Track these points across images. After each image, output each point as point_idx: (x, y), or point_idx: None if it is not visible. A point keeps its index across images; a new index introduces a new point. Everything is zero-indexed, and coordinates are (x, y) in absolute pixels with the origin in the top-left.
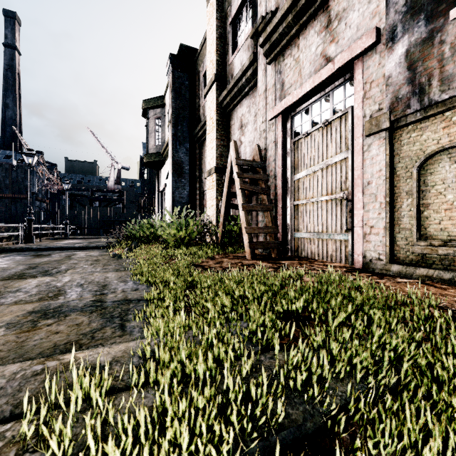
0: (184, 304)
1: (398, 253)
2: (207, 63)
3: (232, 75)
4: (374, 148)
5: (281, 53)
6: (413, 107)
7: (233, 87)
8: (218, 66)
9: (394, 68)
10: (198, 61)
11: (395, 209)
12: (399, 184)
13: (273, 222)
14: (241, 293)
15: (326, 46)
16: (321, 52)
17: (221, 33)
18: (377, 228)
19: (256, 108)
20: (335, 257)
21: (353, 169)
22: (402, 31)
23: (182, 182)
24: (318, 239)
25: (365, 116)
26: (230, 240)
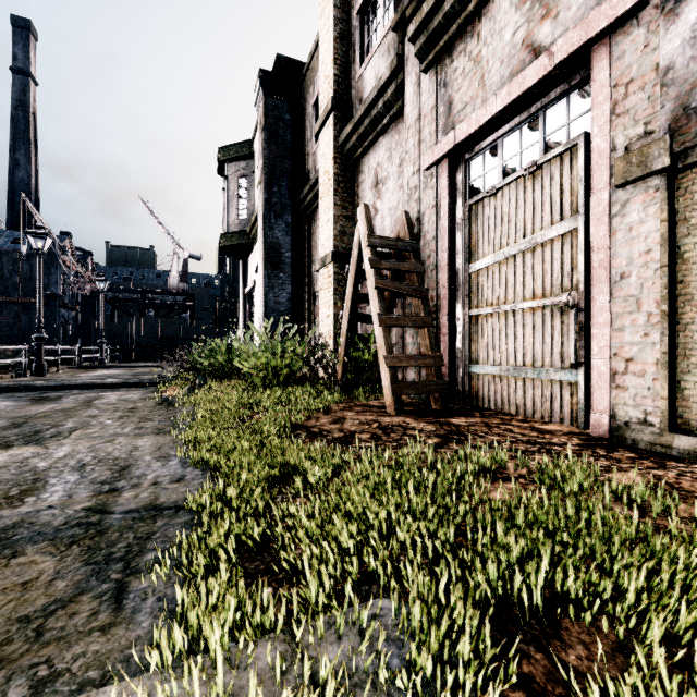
0: (265, 523)
1: (686, 412)
2: (320, 81)
3: (361, 98)
4: (634, 209)
5: (446, 50)
6: None
7: (362, 119)
8: (337, 85)
9: (679, 51)
10: (305, 82)
11: (680, 325)
12: (688, 277)
13: (434, 347)
14: (384, 520)
15: (534, 27)
16: (524, 39)
17: (343, 30)
18: (641, 362)
19: (402, 151)
20: (551, 412)
21: (587, 251)
22: None
23: (280, 277)
24: (517, 378)
25: (614, 149)
26: (358, 376)
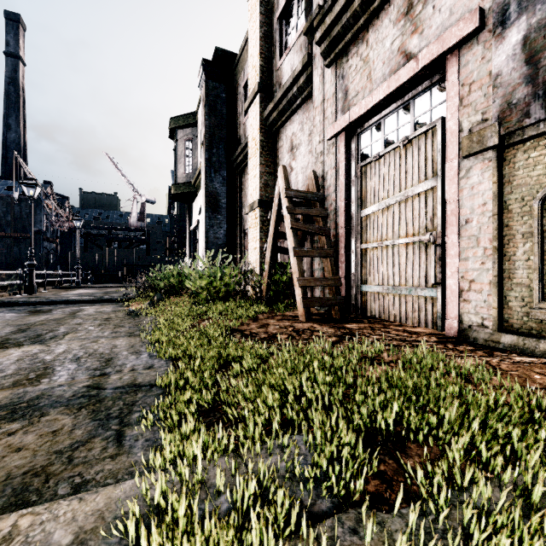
0: (214, 394)
1: (510, 318)
2: (249, 69)
3: (280, 83)
4: (475, 174)
5: (343, 51)
6: (535, 115)
7: (281, 99)
8: (262, 73)
9: (505, 63)
10: (237, 69)
11: (506, 257)
12: (511, 222)
13: (334, 272)
14: (296, 387)
15: (406, 39)
16: (399, 47)
17: (267, 31)
18: (479, 283)
19: (311, 125)
20: (418, 319)
21: (443, 203)
22: (517, 11)
23: (218, 218)
24: (394, 295)
25: (461, 130)
26: (278, 293)
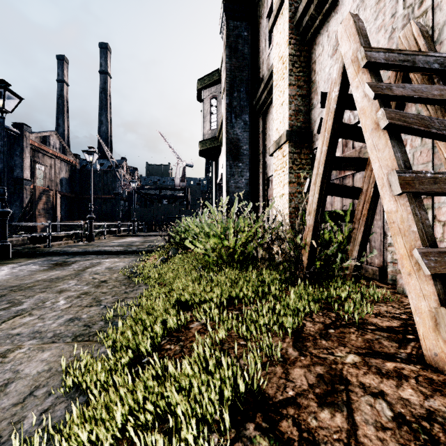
0: None
1: None
2: None
3: None
4: None
5: None
6: None
7: None
8: None
9: None
10: (260, 2)
11: None
12: None
13: None
14: None
15: None
16: None
17: None
18: None
19: None
20: None
21: None
22: None
23: (239, 166)
24: None
25: None
26: (326, 262)
